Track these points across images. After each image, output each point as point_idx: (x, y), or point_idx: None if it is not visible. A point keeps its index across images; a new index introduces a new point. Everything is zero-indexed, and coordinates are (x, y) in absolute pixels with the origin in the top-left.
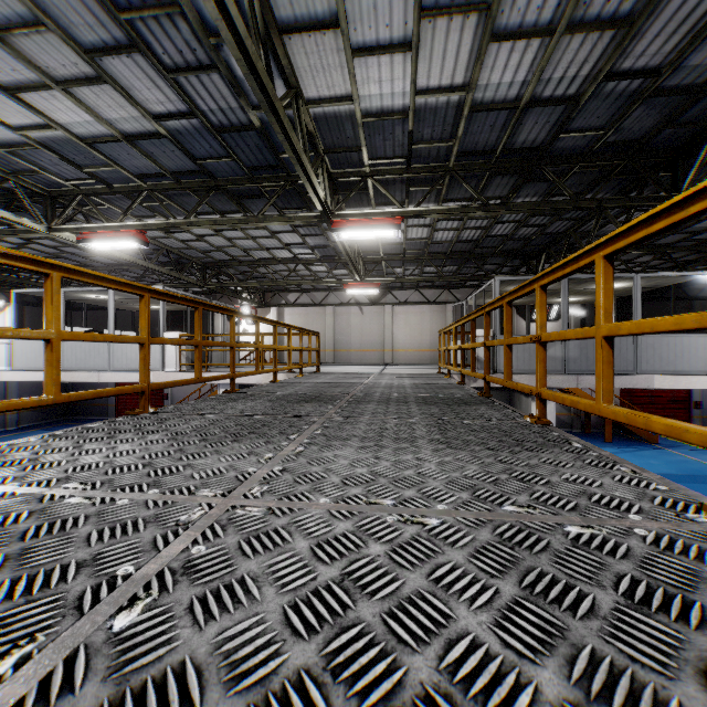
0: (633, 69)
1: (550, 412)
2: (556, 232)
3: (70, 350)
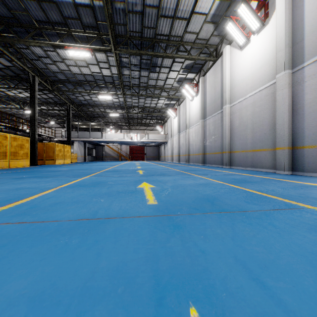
0: (53, 97)
1: (76, 145)
2: (85, 113)
3: None
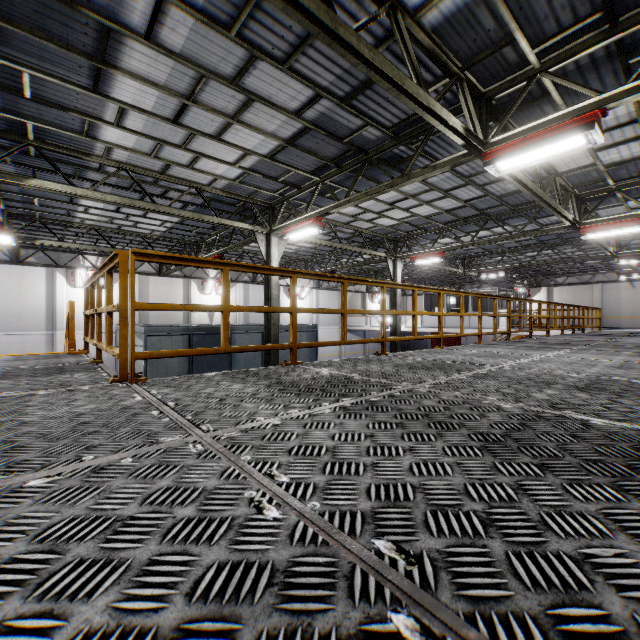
0: None
1: None
2: None
3: (449, 319)
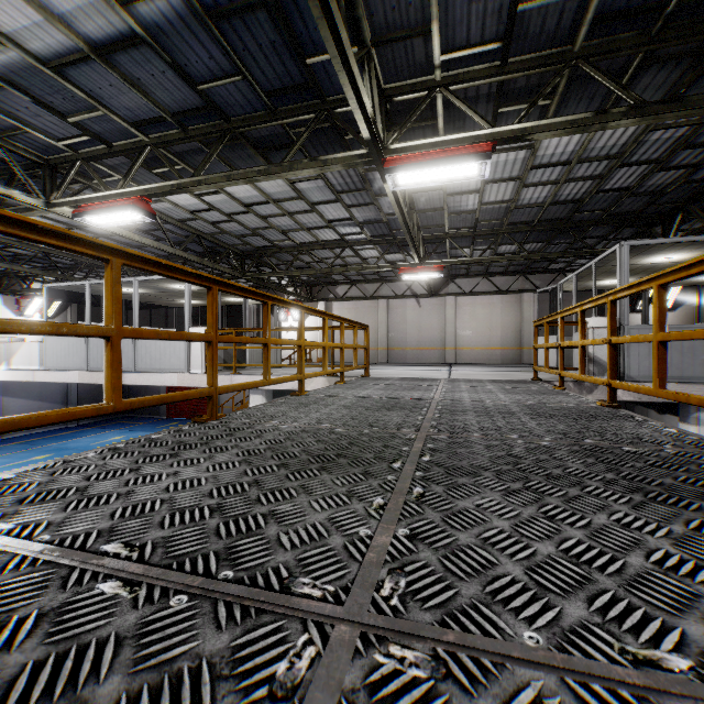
0: None
1: None
2: None
3: (95, 349)
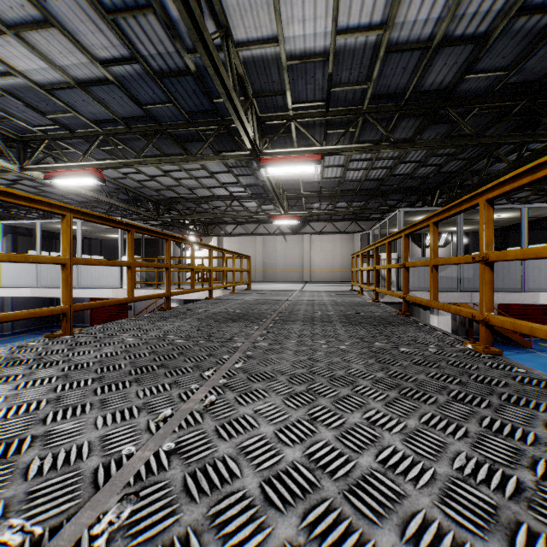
0: (545, 3)
1: (447, 324)
2: (450, 171)
3: (46, 271)
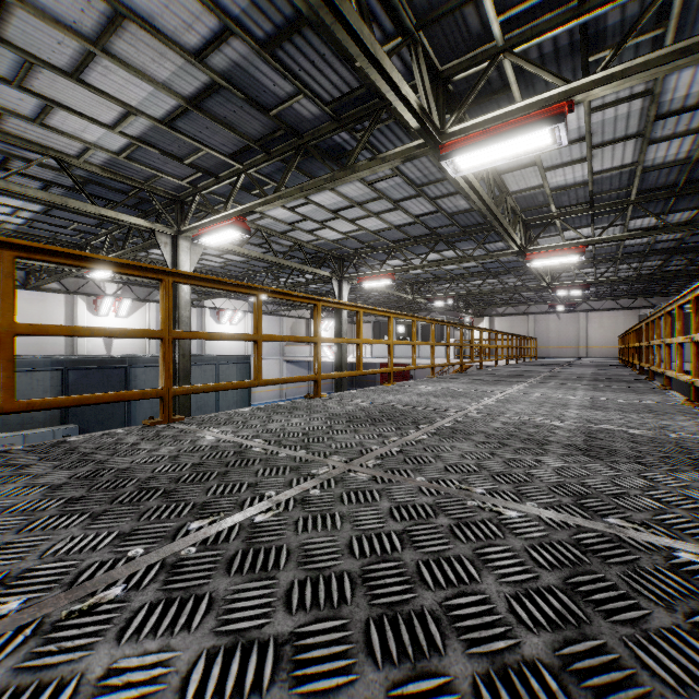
0: None
1: None
2: None
3: (398, 348)
